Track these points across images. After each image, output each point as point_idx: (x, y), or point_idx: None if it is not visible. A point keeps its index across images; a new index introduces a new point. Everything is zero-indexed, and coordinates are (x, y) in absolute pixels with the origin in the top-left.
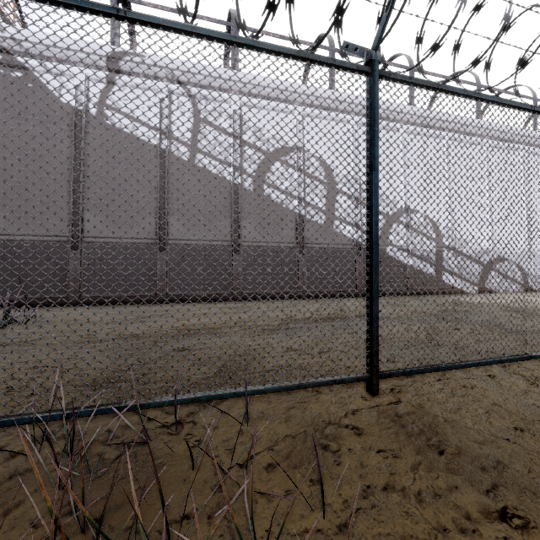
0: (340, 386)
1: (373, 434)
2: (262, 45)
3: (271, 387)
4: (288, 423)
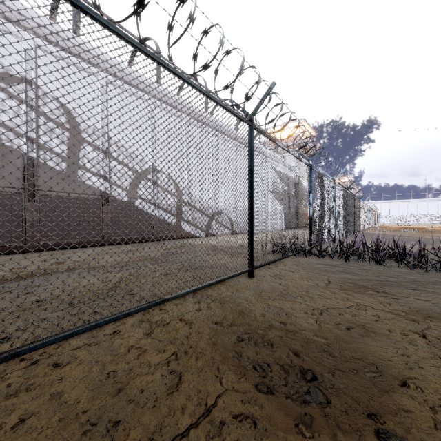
0: None
1: None
2: None
3: None
4: None
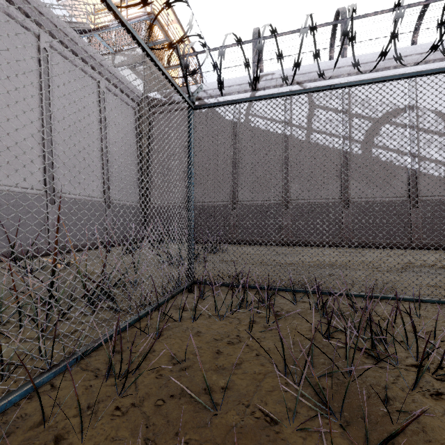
0: None
1: None
2: (424, 72)
3: (431, 299)
4: None
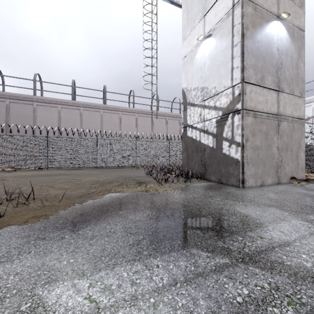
0: None
1: None
2: None
3: None
4: None
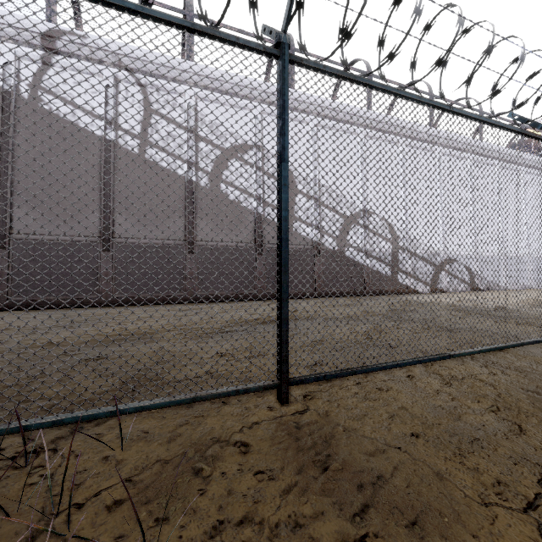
0: (252, 394)
1: (261, 451)
2: (148, 11)
3: (159, 402)
4: (171, 443)
